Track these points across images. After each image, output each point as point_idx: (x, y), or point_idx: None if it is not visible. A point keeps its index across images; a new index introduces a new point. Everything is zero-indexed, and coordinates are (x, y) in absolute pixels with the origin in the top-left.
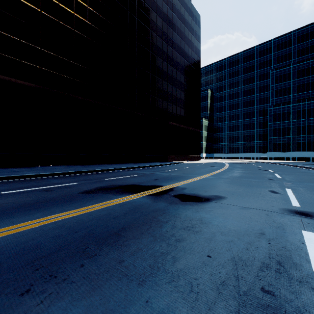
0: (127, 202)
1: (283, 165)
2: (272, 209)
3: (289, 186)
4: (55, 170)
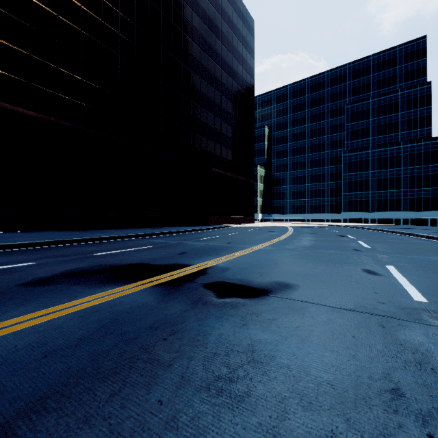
0: (104, 306)
1: (364, 229)
2: (385, 311)
3: (388, 260)
4: (12, 240)
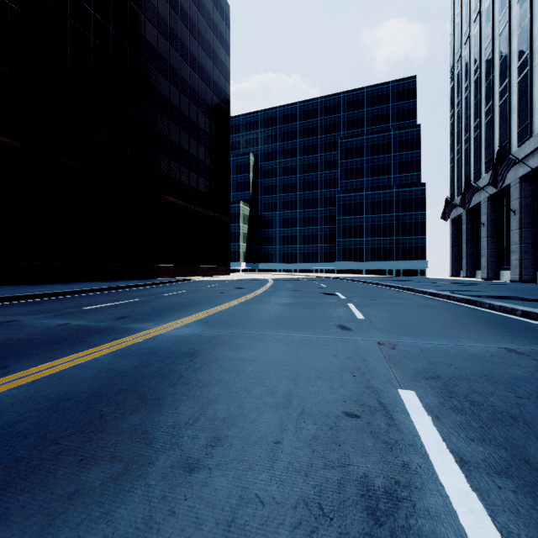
0: None
1: (358, 281)
2: None
3: (400, 363)
4: None
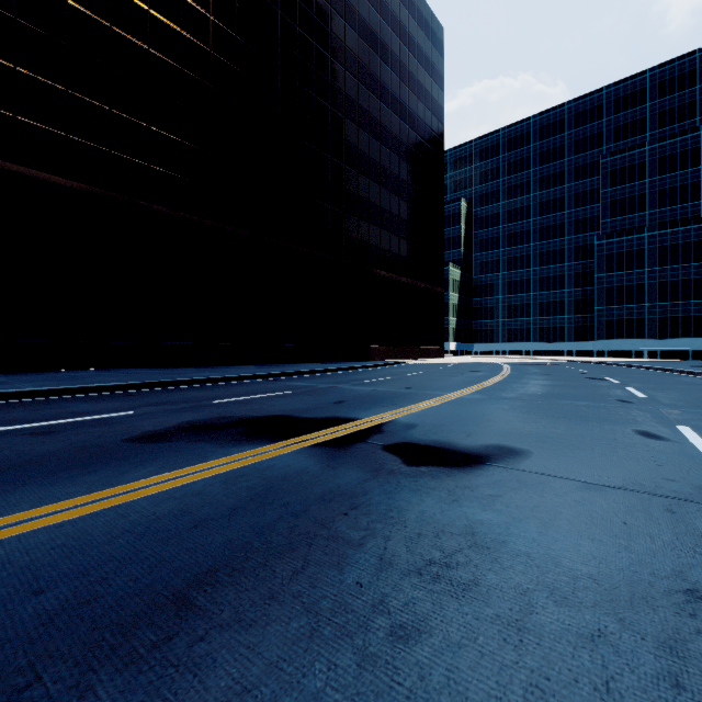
0: (249, 470)
1: (636, 367)
2: (675, 491)
3: (681, 418)
4: (94, 381)
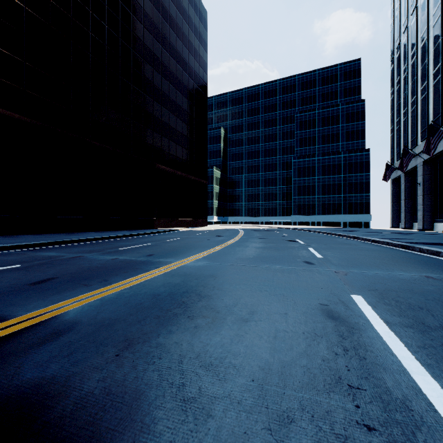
0: None
1: (312, 231)
2: None
3: (351, 282)
4: None
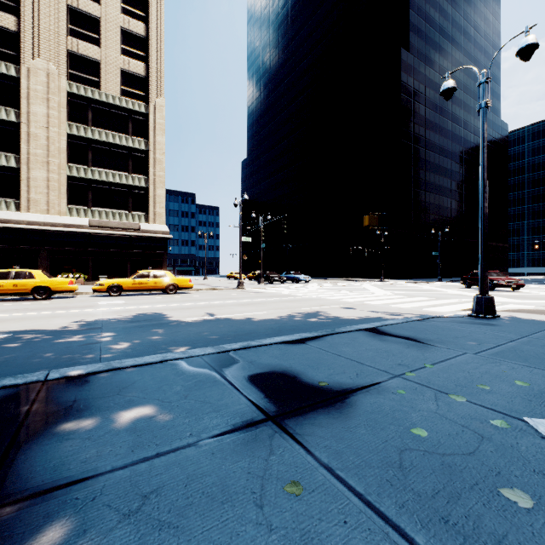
0: None
1: None
2: None
3: None
4: None
